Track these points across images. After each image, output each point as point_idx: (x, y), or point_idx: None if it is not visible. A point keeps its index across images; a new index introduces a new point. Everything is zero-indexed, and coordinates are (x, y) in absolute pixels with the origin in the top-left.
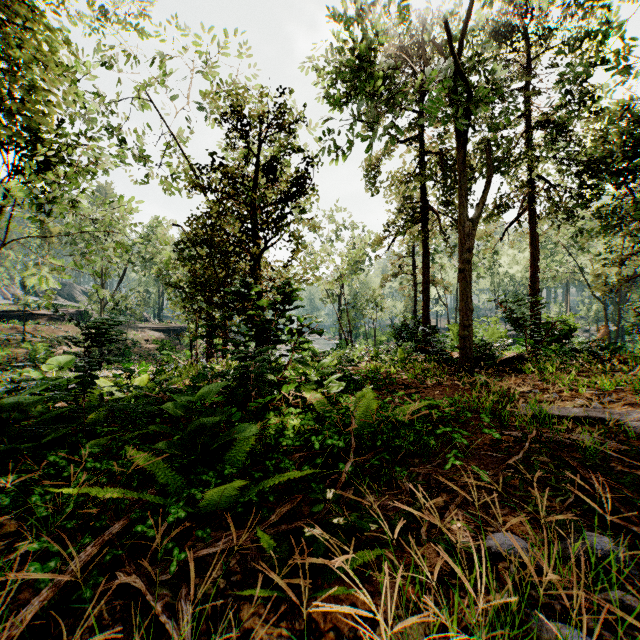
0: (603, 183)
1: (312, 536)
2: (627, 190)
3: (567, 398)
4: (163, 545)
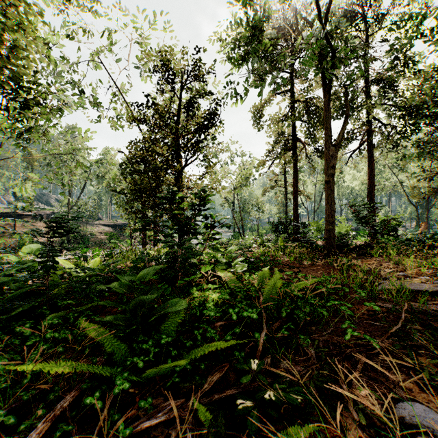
0: (420, 122)
1: (245, 409)
2: (435, 128)
3: (413, 275)
4: (109, 416)
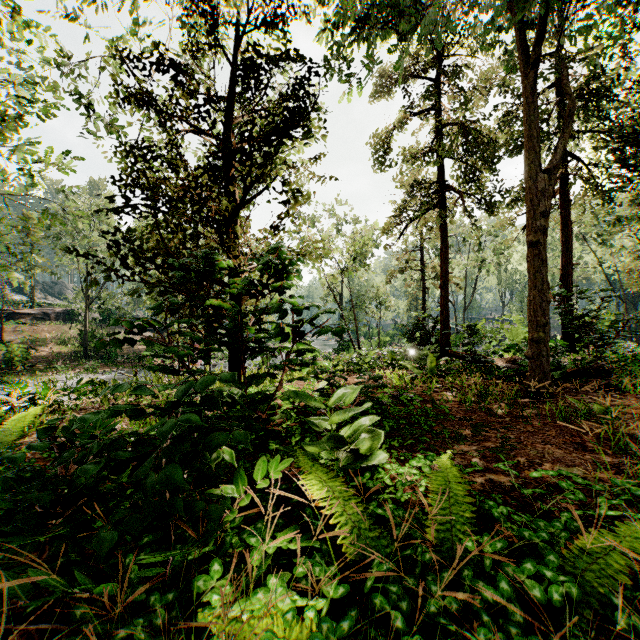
0: None
1: None
2: None
3: None
4: None
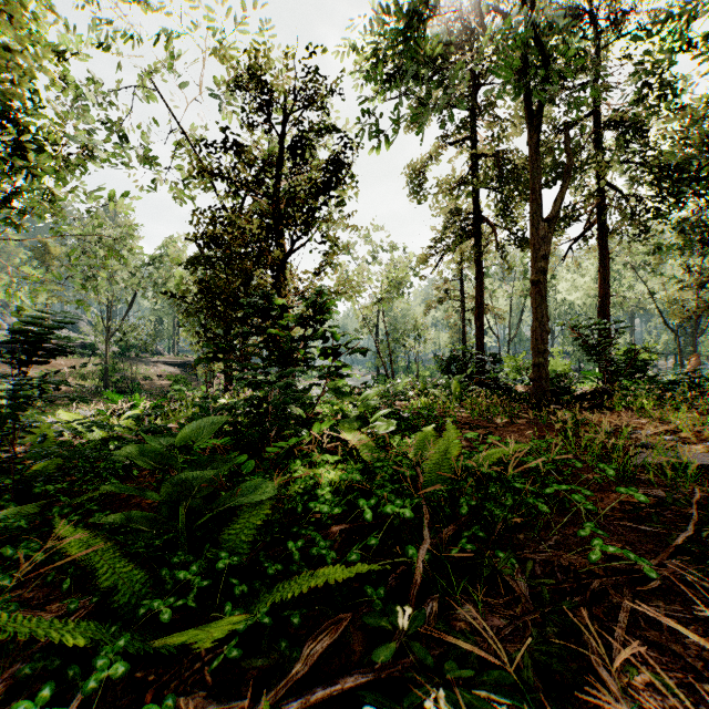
0: (686, 191)
1: None
2: None
3: (690, 441)
4: None
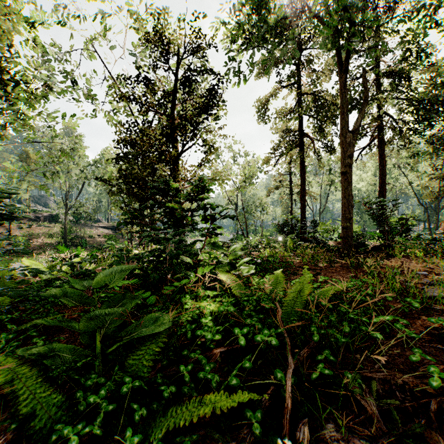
0: (435, 116)
1: None
2: None
3: None
4: None
